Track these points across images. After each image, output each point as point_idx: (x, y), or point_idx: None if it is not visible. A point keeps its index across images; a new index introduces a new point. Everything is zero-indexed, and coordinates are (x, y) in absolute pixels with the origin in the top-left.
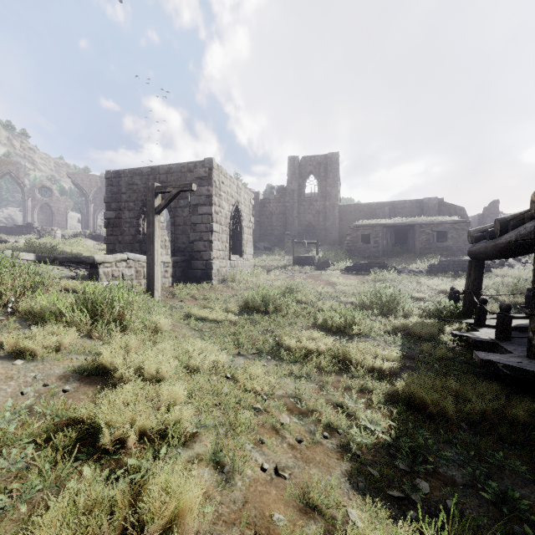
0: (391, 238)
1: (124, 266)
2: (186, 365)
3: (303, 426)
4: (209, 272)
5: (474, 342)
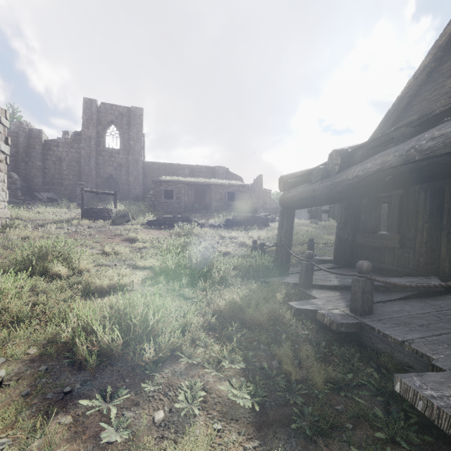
0: (192, 196)
1: None
2: None
3: None
4: None
5: (338, 326)
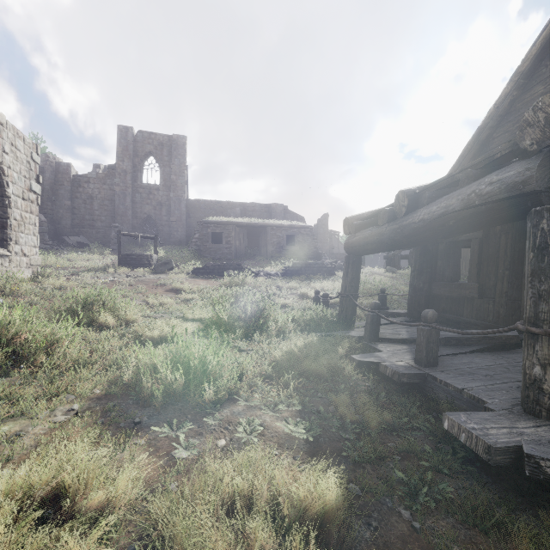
0: (244, 239)
1: None
2: None
3: None
4: None
5: (400, 377)
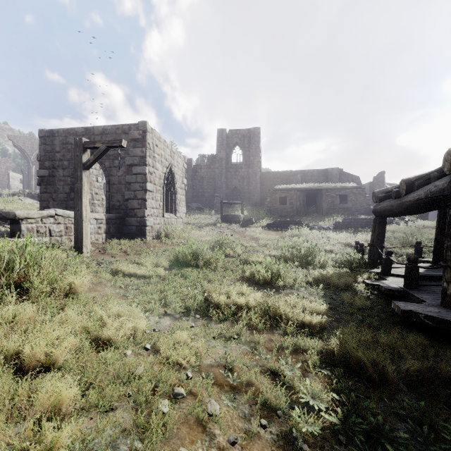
0: (303, 200)
1: (51, 222)
2: (96, 337)
3: (235, 410)
4: (143, 229)
5: (387, 291)
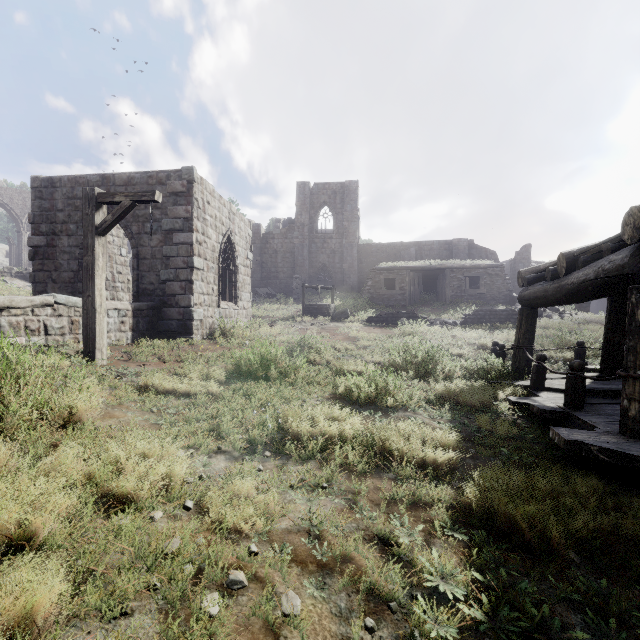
0: (419, 284)
1: (48, 313)
2: (106, 492)
3: (325, 603)
4: (188, 324)
5: (541, 412)
